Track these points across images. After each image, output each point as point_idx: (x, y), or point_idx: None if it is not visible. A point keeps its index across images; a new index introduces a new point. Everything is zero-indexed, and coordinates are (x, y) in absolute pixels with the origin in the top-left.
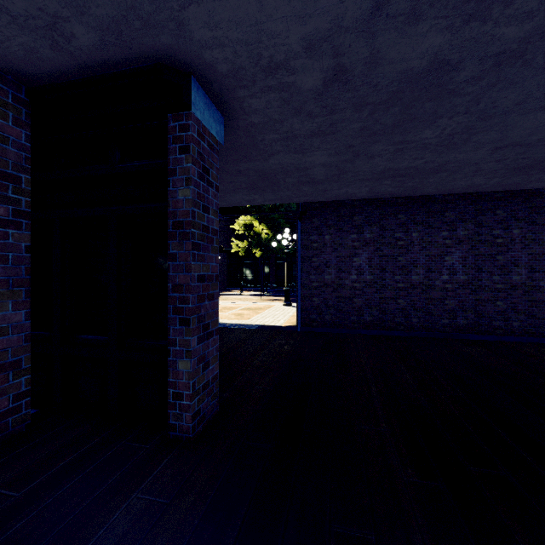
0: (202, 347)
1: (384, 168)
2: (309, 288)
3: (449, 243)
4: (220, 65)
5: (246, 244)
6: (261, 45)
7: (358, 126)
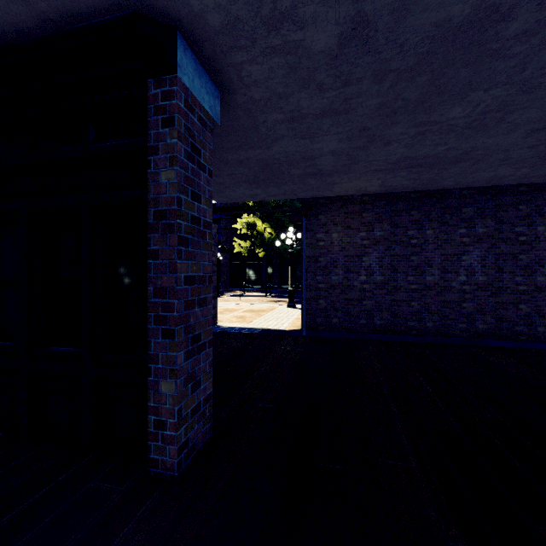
0: (191, 363)
1: (401, 156)
2: (315, 289)
3: (466, 242)
4: (211, 16)
5: (249, 244)
6: None
7: (375, 102)
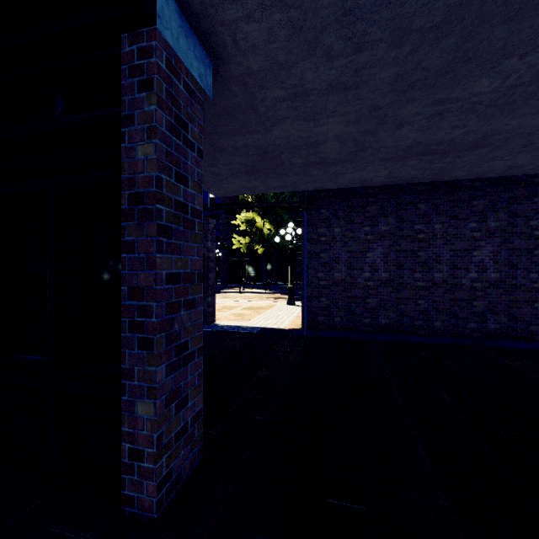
0: (175, 377)
1: (412, 142)
2: (316, 287)
3: (477, 236)
4: None
5: (248, 241)
6: None
7: (391, 74)
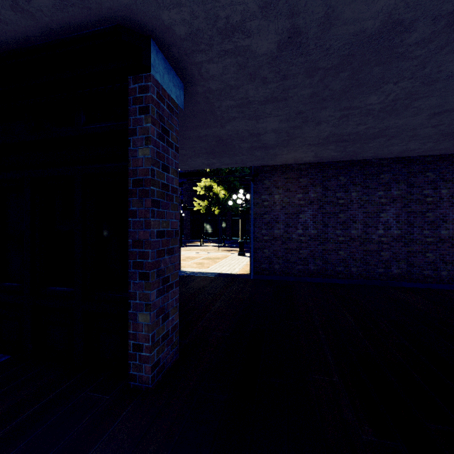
0: (161, 299)
1: (329, 133)
2: (261, 241)
3: (384, 202)
4: (178, 28)
5: (206, 203)
6: (218, 4)
7: (308, 92)
